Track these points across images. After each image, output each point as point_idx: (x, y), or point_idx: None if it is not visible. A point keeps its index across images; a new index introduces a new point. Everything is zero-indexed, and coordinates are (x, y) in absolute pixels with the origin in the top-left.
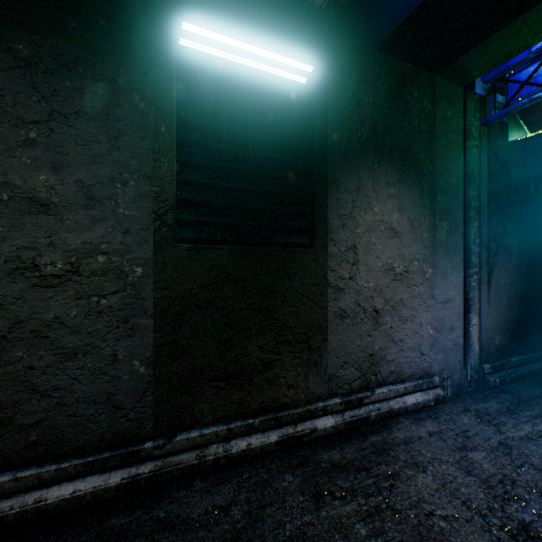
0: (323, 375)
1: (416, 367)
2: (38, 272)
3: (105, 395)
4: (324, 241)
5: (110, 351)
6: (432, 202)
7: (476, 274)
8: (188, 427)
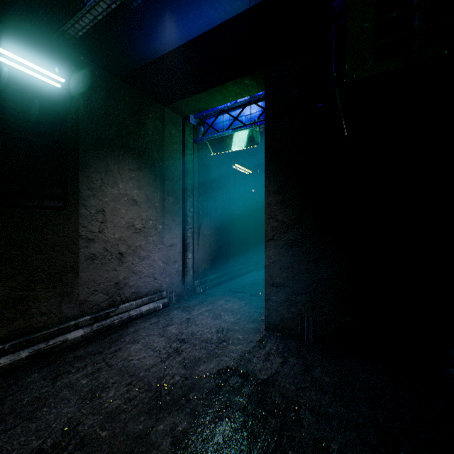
0: (76, 301)
1: (151, 287)
2: None
3: None
4: (77, 206)
5: None
6: (162, 185)
7: (191, 229)
8: None
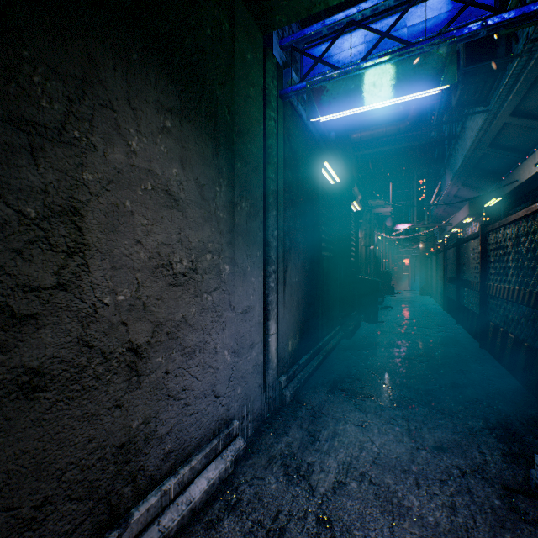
0: None
1: (209, 421)
2: None
3: None
4: None
5: None
6: (230, 169)
7: (275, 273)
8: None
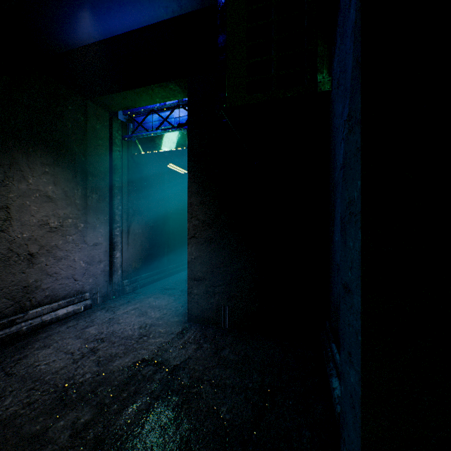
0: None
1: (71, 289)
2: None
3: None
4: None
5: None
6: (85, 181)
7: (119, 227)
8: None
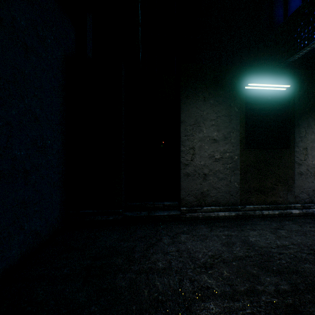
0: (293, 195)
1: None
2: (214, 157)
3: (228, 191)
4: (293, 146)
5: (229, 179)
6: None
7: None
8: (248, 204)
